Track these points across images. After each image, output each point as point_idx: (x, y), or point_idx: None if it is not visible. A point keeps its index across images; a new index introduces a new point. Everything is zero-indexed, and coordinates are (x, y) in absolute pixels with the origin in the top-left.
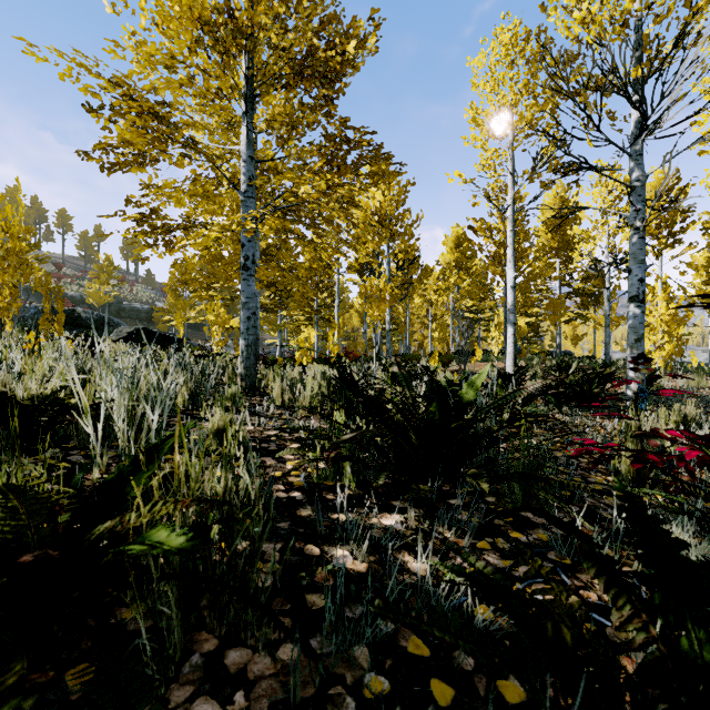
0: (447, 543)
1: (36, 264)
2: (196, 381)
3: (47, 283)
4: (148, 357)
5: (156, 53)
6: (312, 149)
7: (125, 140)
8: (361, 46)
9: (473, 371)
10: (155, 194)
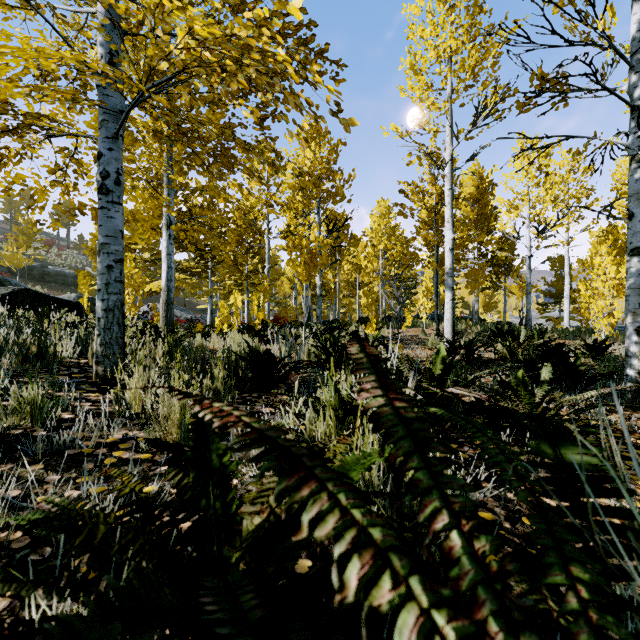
0: None
1: None
2: None
3: None
4: None
5: None
6: None
7: None
8: None
9: (405, 337)
10: None
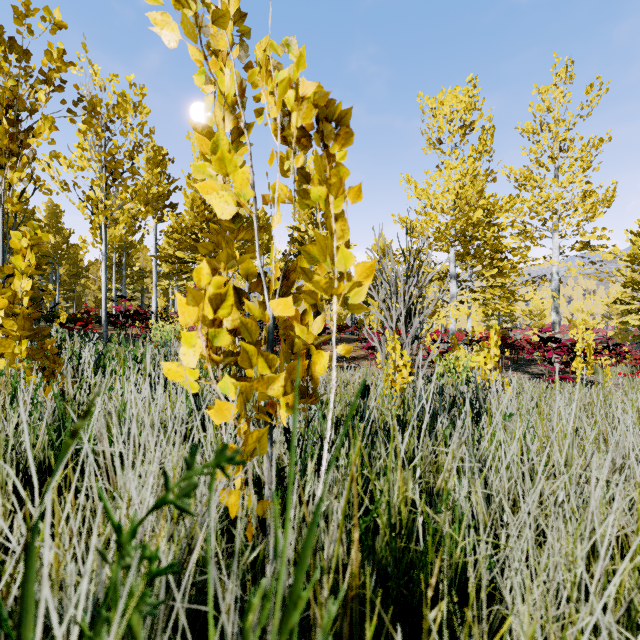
0: None
1: None
2: None
3: None
4: None
5: None
6: None
7: None
8: None
9: None
10: None
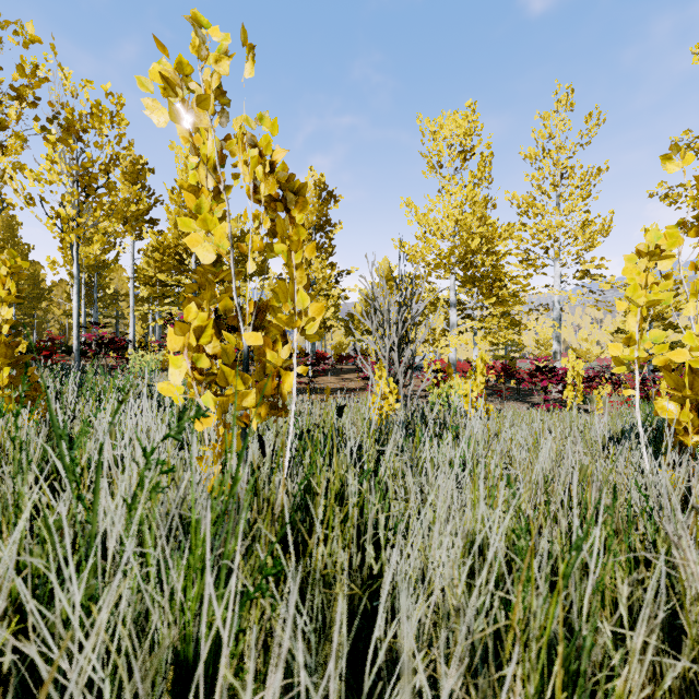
0: None
1: None
2: None
3: None
4: None
5: None
6: None
7: None
8: None
9: None
10: None
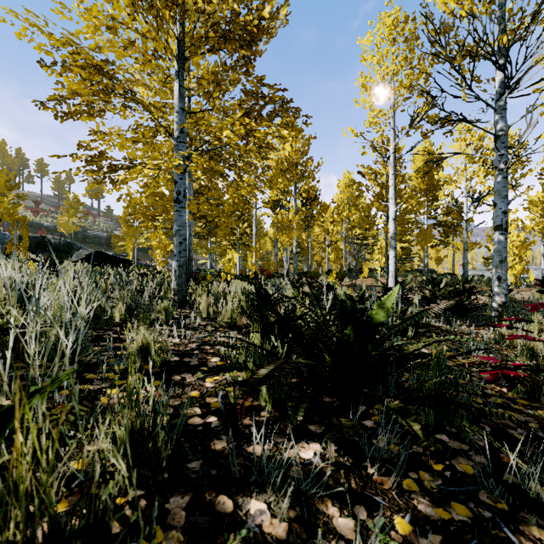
0: (371, 482)
1: (5, 198)
2: (132, 297)
3: (14, 214)
4: (61, 281)
5: (98, 15)
6: (233, 103)
7: (74, 91)
8: (274, 16)
9: (361, 285)
10: (103, 140)
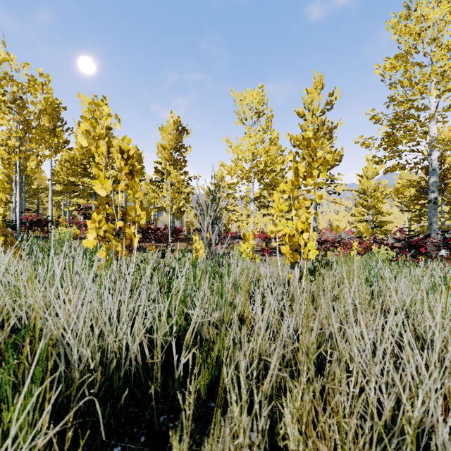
0: None
1: None
2: None
3: None
4: None
5: None
6: None
7: None
8: None
9: None
10: None
